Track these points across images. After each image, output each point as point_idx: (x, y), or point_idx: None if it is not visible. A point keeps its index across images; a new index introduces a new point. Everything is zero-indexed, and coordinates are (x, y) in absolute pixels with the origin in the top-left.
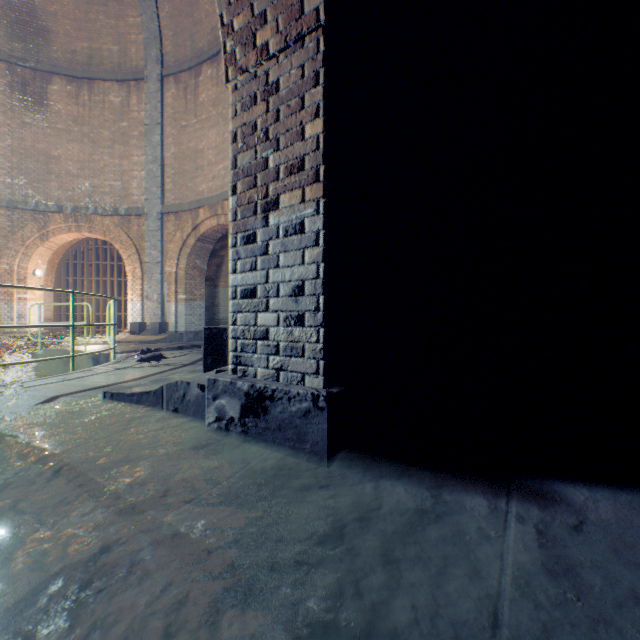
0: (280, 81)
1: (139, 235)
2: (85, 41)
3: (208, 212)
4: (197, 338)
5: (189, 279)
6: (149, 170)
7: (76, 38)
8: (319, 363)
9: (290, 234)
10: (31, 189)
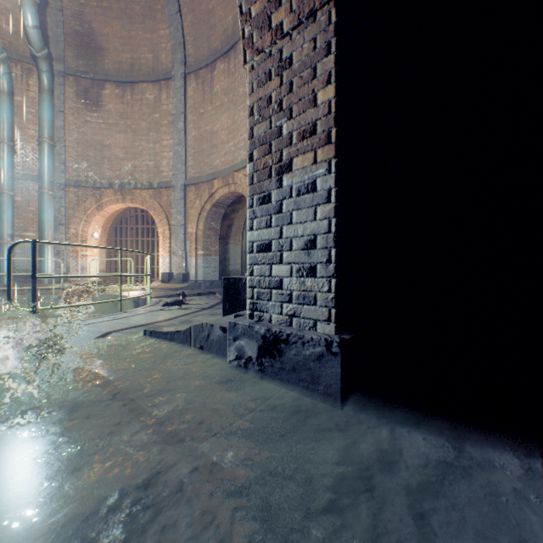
0: (293, 56)
1: (168, 203)
2: (128, 53)
3: (221, 182)
4: (212, 286)
5: (206, 238)
6: (175, 151)
7: (122, 52)
8: (330, 311)
9: (302, 193)
10: (90, 171)
